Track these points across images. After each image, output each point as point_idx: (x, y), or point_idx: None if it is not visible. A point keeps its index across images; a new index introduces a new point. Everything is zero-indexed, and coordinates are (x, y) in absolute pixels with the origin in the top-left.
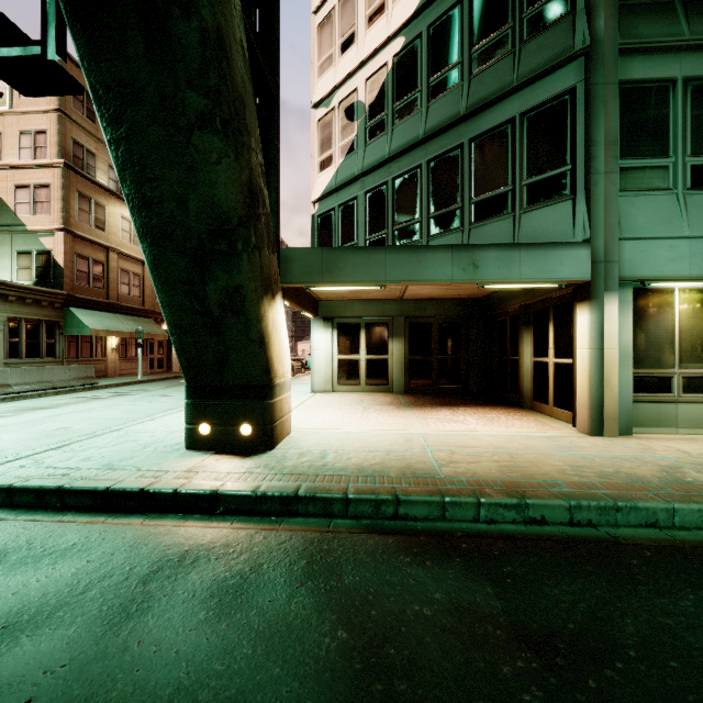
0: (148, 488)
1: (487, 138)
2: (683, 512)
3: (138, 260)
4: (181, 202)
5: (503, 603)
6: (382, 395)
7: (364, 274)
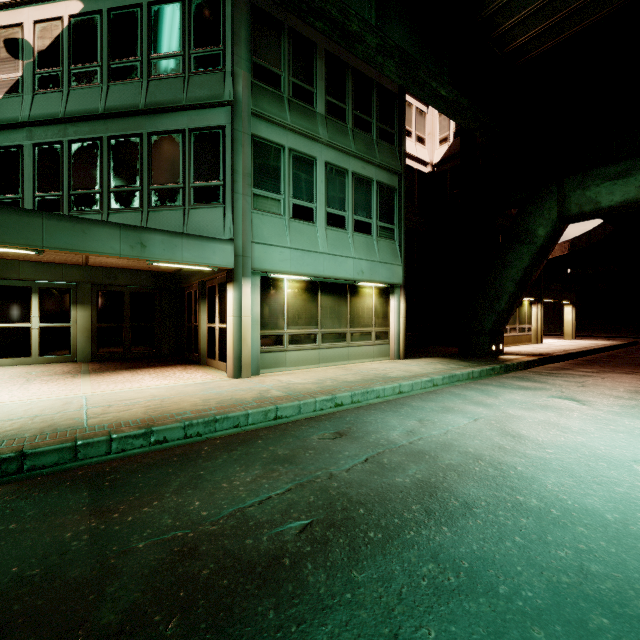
0: None
1: (163, 138)
2: (254, 414)
3: None
4: None
5: (92, 498)
6: (61, 366)
7: (12, 235)
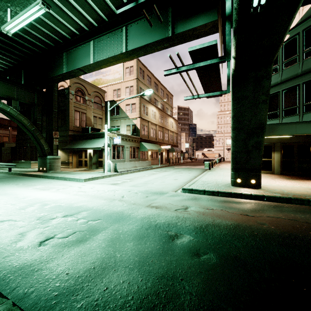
0: (243, 193)
1: None
2: None
3: (155, 124)
4: (249, 120)
5: None
6: (271, 175)
7: (286, 132)
